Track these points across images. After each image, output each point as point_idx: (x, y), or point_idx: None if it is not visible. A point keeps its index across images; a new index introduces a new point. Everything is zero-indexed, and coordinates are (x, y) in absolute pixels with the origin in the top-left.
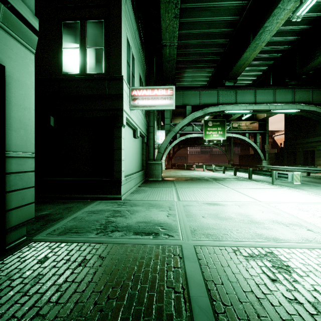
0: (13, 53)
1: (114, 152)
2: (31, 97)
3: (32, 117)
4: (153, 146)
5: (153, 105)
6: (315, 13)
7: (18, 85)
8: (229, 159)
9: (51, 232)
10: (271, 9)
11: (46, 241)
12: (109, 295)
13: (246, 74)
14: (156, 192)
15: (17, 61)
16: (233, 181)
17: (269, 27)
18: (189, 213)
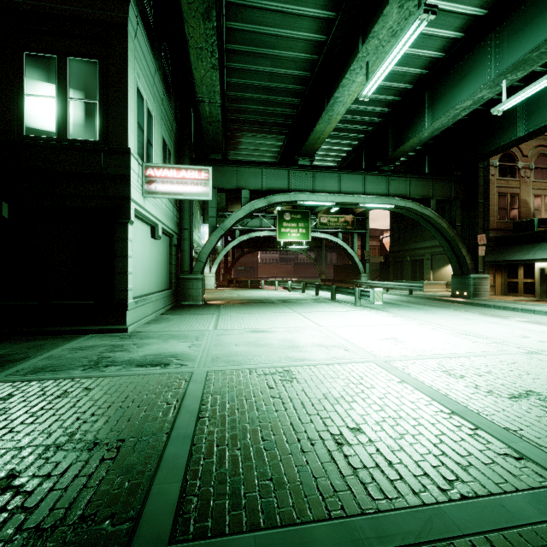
0: None
1: (115, 261)
2: None
3: None
4: (188, 250)
5: (179, 193)
6: (402, 84)
7: None
8: (320, 272)
9: (13, 373)
10: (344, 75)
11: (8, 382)
12: (94, 413)
13: (331, 149)
14: (186, 320)
15: None
16: (308, 303)
17: (341, 99)
18: (220, 343)
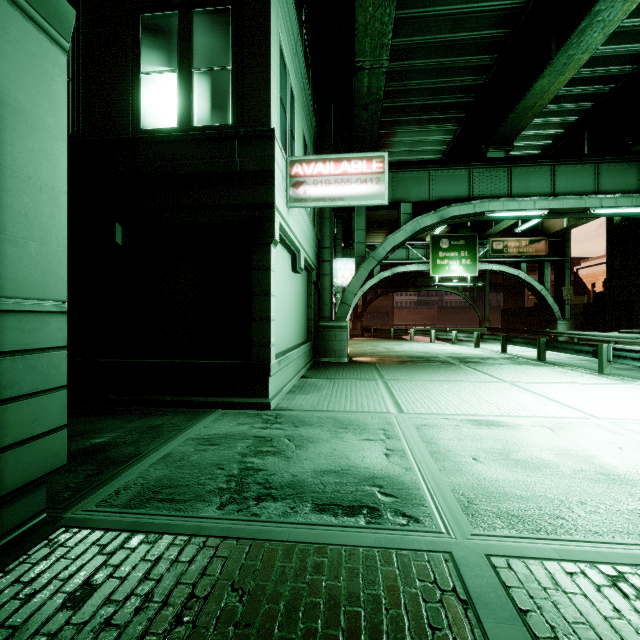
0: (9, 41)
1: (253, 301)
2: (59, 161)
3: (60, 211)
4: (329, 289)
5: (338, 197)
6: None
7: (22, 125)
8: (481, 318)
9: (110, 498)
10: None
11: (95, 527)
12: None
13: (528, 135)
14: (343, 390)
15: (19, 62)
16: (507, 365)
17: (604, 14)
18: (437, 449)
